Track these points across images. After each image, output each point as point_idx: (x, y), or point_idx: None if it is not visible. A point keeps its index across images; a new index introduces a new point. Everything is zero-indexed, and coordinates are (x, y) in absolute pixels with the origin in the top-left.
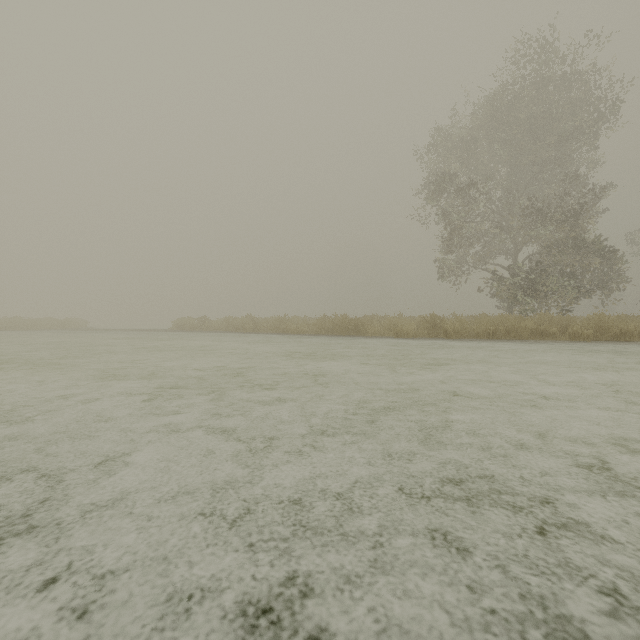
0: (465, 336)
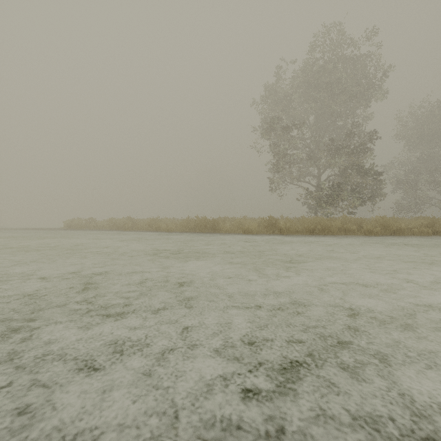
0: (293, 232)
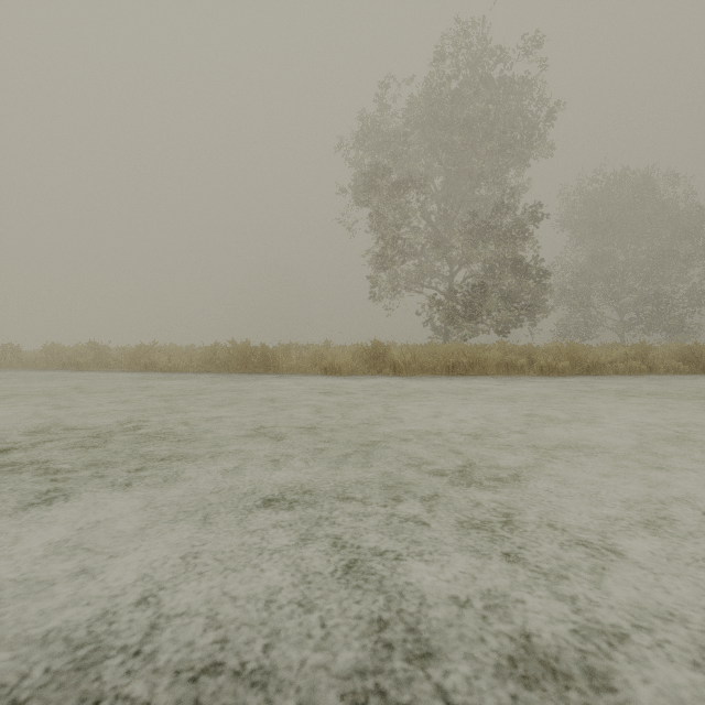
0: (417, 371)
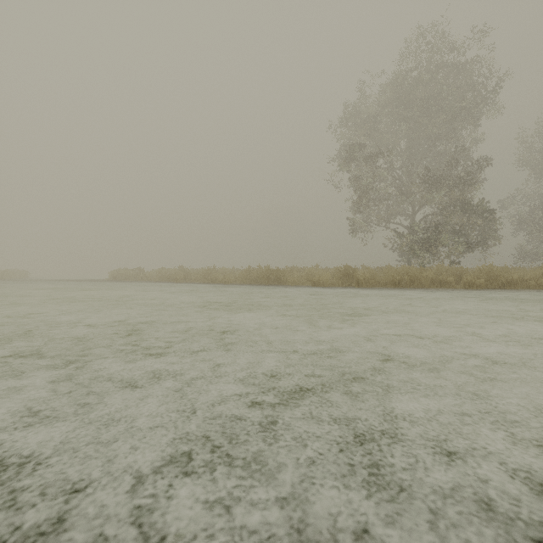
0: (374, 285)
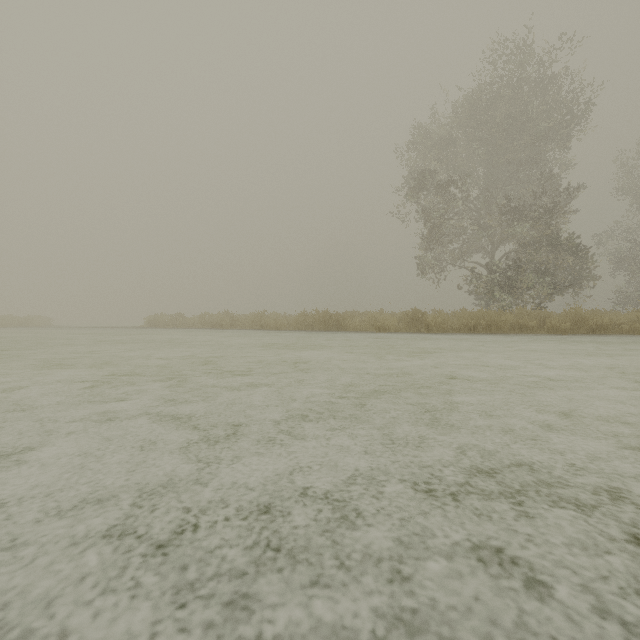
0: (446, 330)
